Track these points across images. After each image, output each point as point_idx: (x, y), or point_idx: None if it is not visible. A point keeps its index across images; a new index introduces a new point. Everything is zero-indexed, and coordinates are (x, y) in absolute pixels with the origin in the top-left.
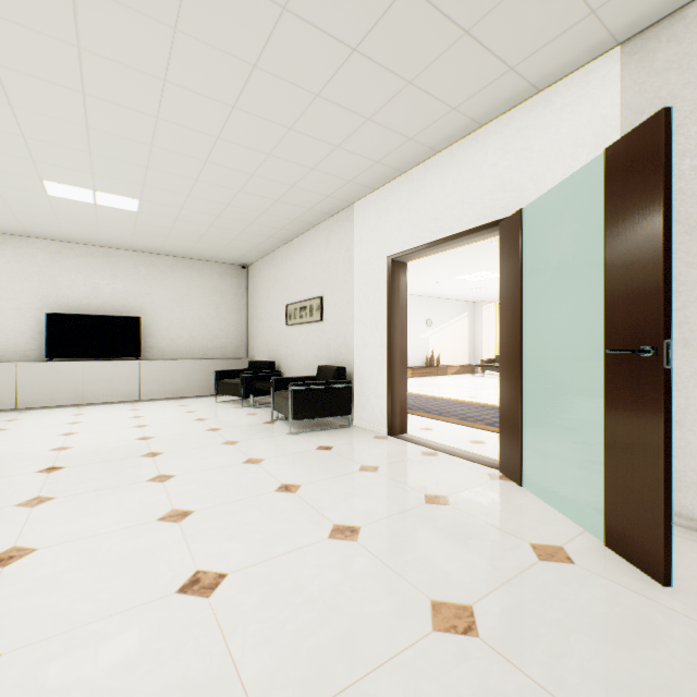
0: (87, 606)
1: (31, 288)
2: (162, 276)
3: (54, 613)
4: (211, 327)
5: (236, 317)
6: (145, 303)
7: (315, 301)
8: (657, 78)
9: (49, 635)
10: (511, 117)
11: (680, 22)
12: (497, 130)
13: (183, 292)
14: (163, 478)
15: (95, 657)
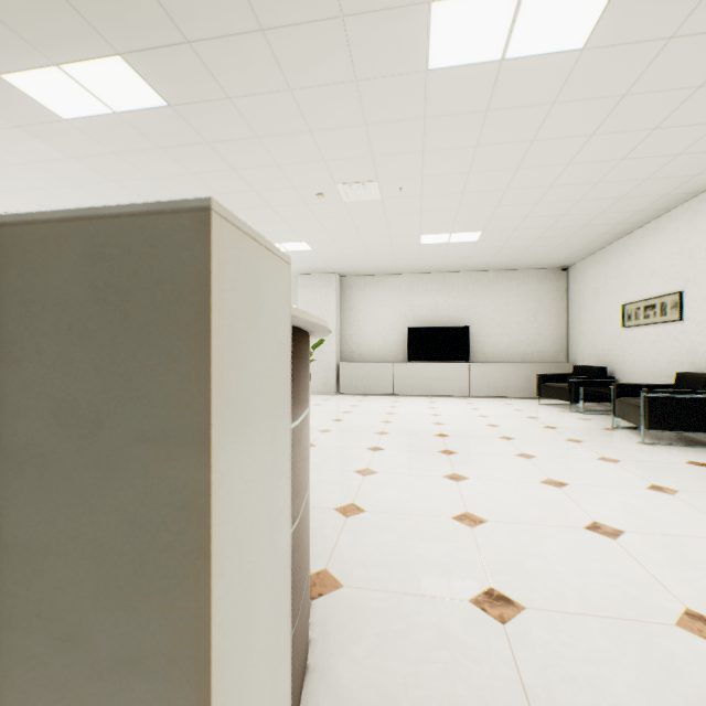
0: (522, 515)
1: (398, 310)
2: (484, 289)
3: (504, 512)
4: (528, 332)
5: (554, 321)
6: (471, 314)
7: (668, 297)
8: None
9: (508, 521)
10: None
11: None
12: None
13: (502, 301)
14: (526, 456)
15: (545, 540)
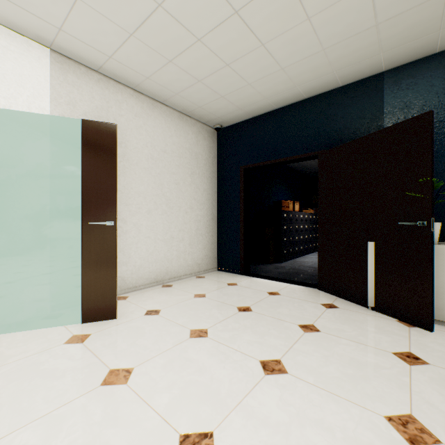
0: None
1: None
2: None
3: None
4: None
5: None
6: None
7: None
8: (69, 86)
9: None
10: None
11: (79, 69)
12: None
13: None
14: None
15: None
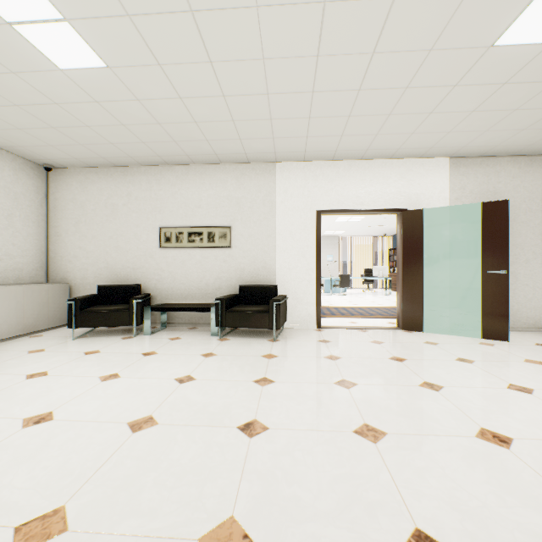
0: None
1: None
2: None
3: None
4: (1, 240)
5: (34, 230)
6: None
7: (218, 229)
8: (460, 177)
9: None
10: (405, 162)
11: (466, 161)
12: (397, 164)
13: None
14: (347, 383)
15: None
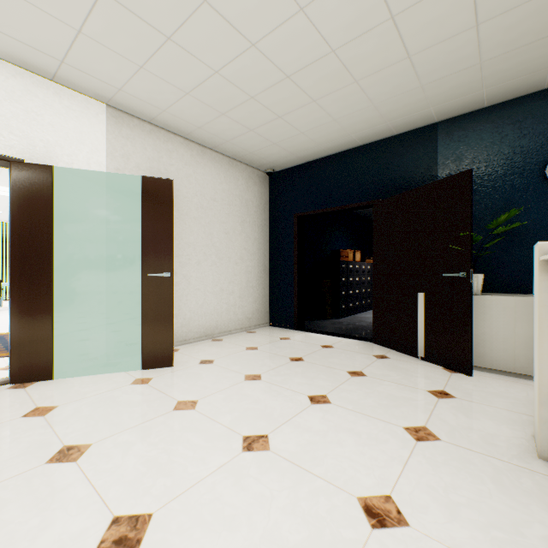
0: None
1: None
2: None
3: None
4: None
5: None
6: None
7: None
8: (124, 139)
9: None
10: (21, 73)
11: (132, 121)
12: (2, 70)
13: None
14: None
15: None
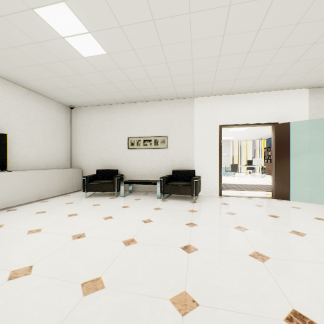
0: None
1: None
2: (17, 101)
3: None
4: (51, 146)
5: (65, 140)
6: (2, 122)
7: (160, 137)
8: (316, 100)
9: None
10: (276, 93)
11: (320, 90)
12: (271, 95)
13: (32, 117)
14: (242, 228)
15: None
